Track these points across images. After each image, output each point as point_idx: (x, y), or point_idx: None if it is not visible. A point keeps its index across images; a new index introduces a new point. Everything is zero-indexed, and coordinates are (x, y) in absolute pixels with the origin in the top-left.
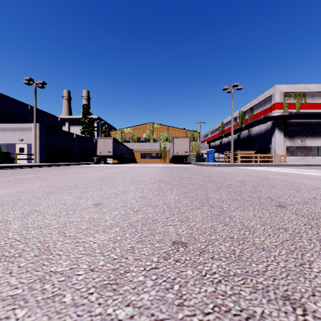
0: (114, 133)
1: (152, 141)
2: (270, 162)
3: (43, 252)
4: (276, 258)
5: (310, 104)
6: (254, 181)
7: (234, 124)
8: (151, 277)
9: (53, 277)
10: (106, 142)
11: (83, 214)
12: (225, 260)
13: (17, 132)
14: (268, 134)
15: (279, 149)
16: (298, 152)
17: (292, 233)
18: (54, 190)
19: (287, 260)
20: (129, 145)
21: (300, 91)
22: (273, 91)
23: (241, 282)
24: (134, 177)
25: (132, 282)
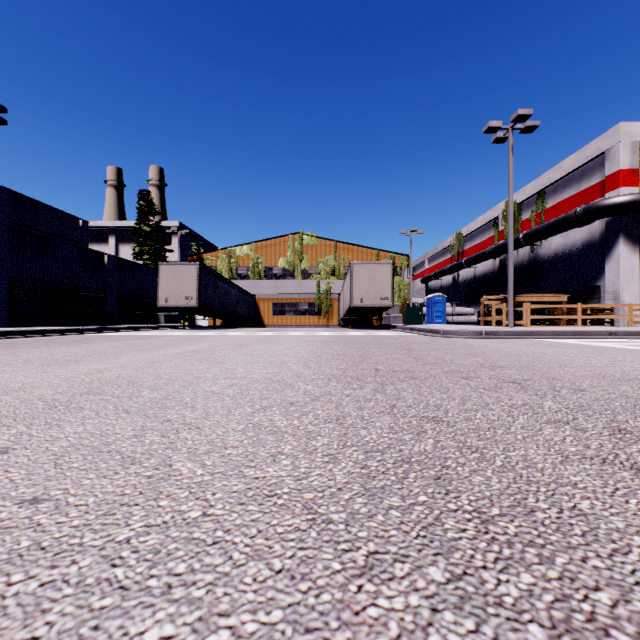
0: (212, 257)
1: (299, 275)
2: (607, 325)
3: None
4: None
5: None
6: None
7: (492, 236)
8: None
9: None
10: (180, 274)
11: None
12: None
13: None
14: (591, 252)
15: (627, 291)
16: None
17: None
18: None
19: None
20: (246, 285)
21: None
22: (609, 141)
23: None
24: None
25: None
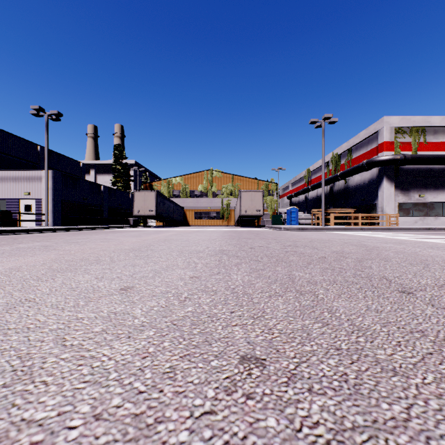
0: (158, 184)
1: (210, 195)
2: (375, 225)
3: (19, 378)
4: (421, 390)
5: (431, 144)
6: (357, 252)
7: (326, 172)
8: (202, 434)
9: (24, 434)
10: (146, 197)
11: (100, 306)
12: (332, 395)
13: (22, 182)
14: (372, 185)
15: (388, 207)
16: (415, 210)
17: (435, 340)
18: (65, 266)
19: (440, 394)
20: (178, 201)
21: (418, 125)
22: (379, 125)
23: (367, 444)
24: (185, 246)
25: (167, 444)
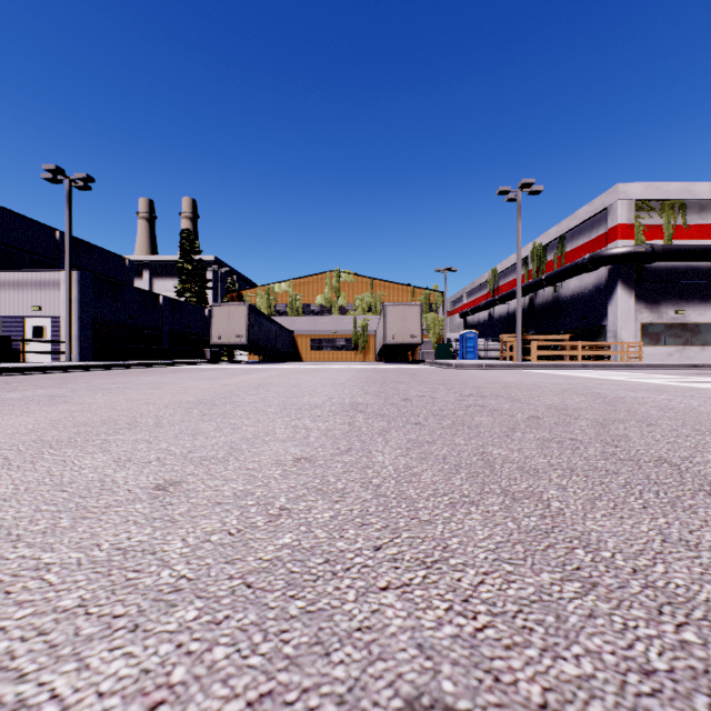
0: (252, 293)
1: (336, 312)
2: (604, 360)
3: None
4: None
5: (696, 228)
6: (591, 407)
7: (523, 274)
8: None
9: None
10: (231, 314)
11: (98, 532)
12: None
13: (29, 290)
14: (599, 295)
15: (625, 330)
16: (669, 336)
17: None
18: (69, 435)
19: None
20: (284, 322)
21: (674, 198)
22: (611, 198)
23: None
24: (291, 396)
25: None
